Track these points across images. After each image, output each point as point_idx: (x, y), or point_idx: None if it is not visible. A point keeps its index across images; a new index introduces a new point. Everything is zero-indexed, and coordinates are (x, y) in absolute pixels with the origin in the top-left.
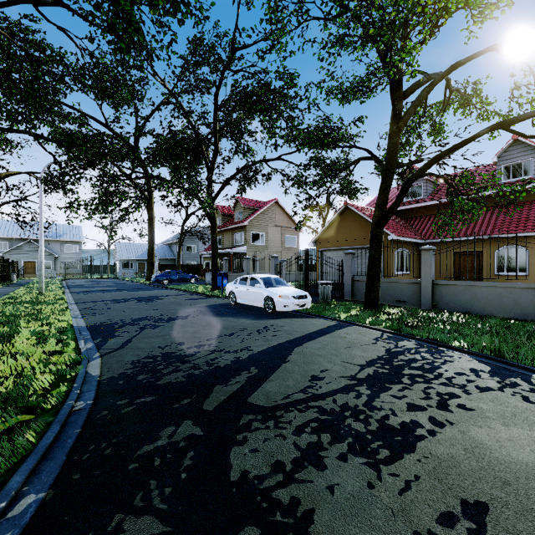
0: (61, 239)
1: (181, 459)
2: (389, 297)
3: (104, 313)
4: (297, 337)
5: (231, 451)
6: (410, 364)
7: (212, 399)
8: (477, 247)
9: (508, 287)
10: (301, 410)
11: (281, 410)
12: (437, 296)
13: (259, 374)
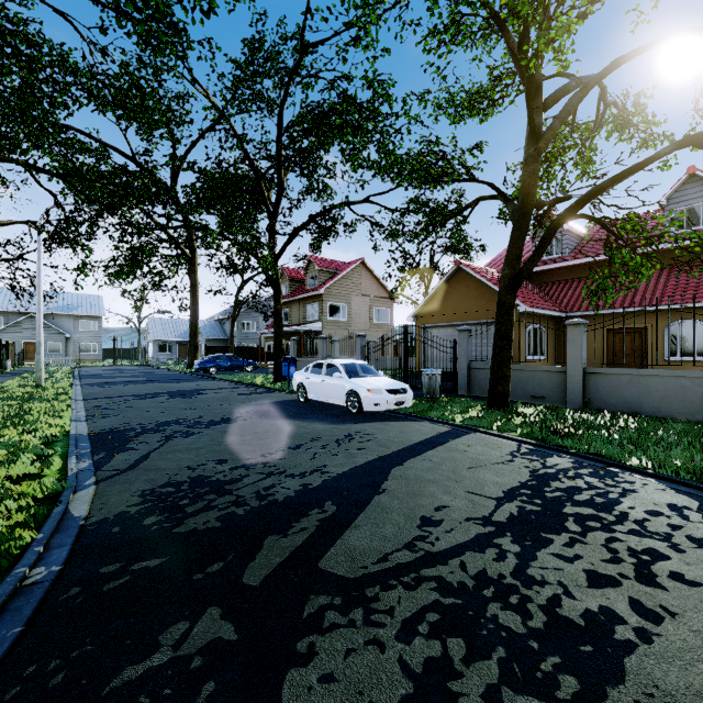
0: (74, 313)
1: (190, 700)
2: (522, 391)
3: (118, 415)
4: (394, 451)
5: (285, 681)
6: (572, 497)
7: (260, 562)
8: (639, 321)
9: (695, 377)
10: (408, 586)
11: (374, 584)
12: (590, 390)
13: (338, 515)
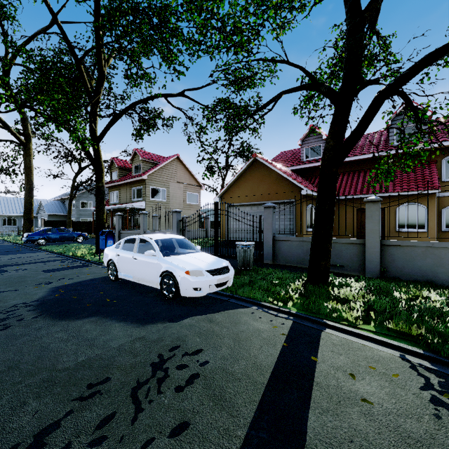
0: None
1: None
2: None
3: None
4: (248, 426)
5: None
6: None
7: None
8: None
9: None
10: None
11: None
12: (387, 260)
13: None
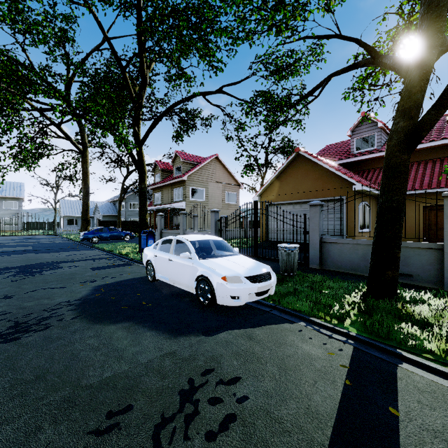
0: None
1: None
2: None
3: None
4: None
5: None
6: None
7: None
8: None
9: None
10: None
11: None
12: None
13: None
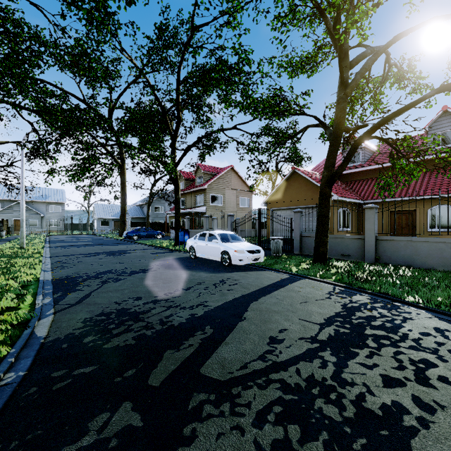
0: (46, 201)
1: None
2: (335, 251)
3: (72, 267)
4: (252, 291)
5: None
6: (370, 323)
7: (160, 369)
8: (411, 206)
9: (449, 242)
10: (261, 386)
11: (238, 385)
12: (380, 250)
13: (214, 336)
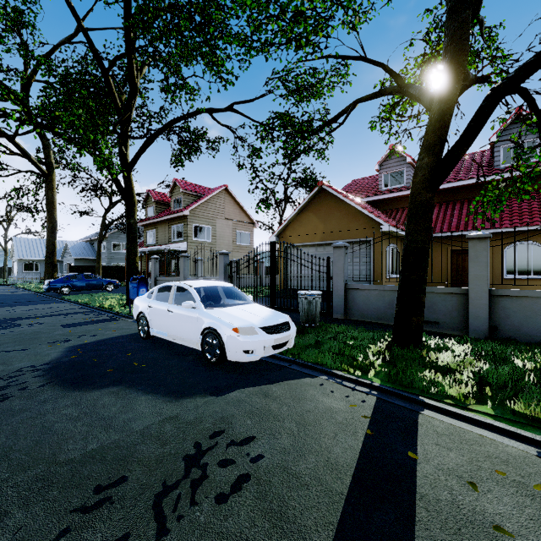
0: None
1: None
2: None
3: None
4: None
5: None
6: None
7: None
8: None
9: None
10: None
11: None
12: (498, 315)
13: None
